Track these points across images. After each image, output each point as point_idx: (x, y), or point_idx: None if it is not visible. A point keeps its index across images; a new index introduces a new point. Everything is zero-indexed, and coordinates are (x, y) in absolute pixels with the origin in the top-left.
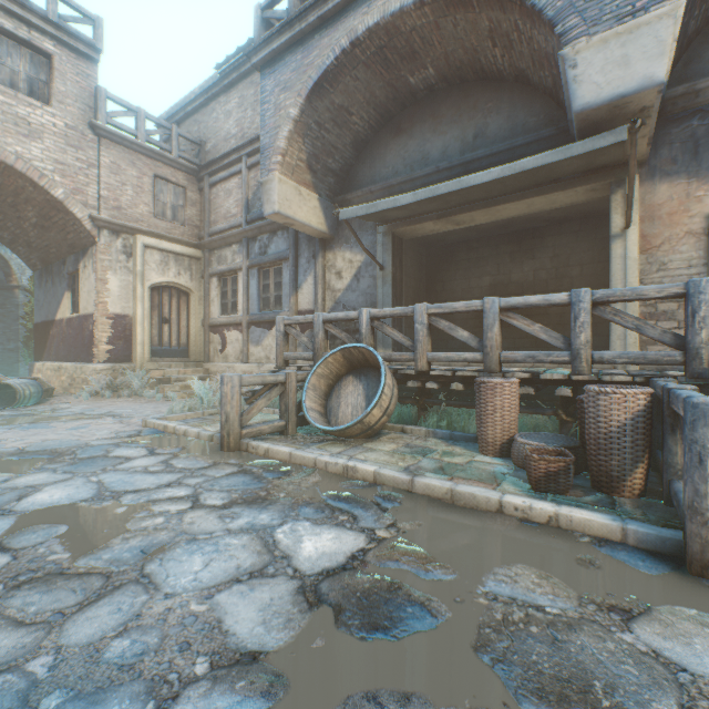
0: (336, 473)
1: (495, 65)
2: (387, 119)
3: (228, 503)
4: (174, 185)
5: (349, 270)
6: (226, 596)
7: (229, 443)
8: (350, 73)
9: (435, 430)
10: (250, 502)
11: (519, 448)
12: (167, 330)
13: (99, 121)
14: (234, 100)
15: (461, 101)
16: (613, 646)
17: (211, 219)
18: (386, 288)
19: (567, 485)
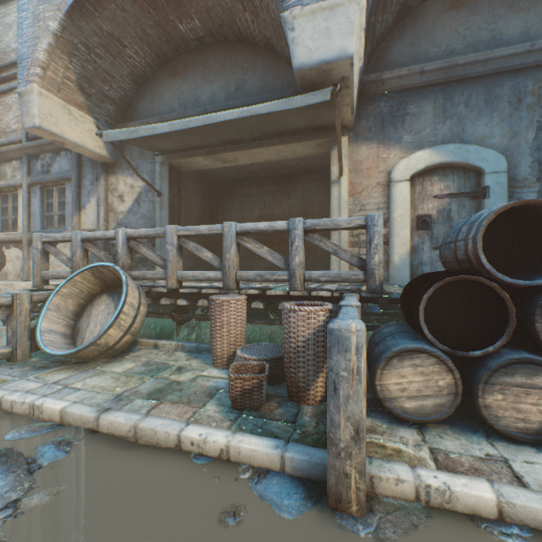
0: (22, 414)
1: (249, 30)
2: (164, 60)
3: None
4: None
5: (131, 195)
6: None
7: None
8: (116, 1)
9: (184, 343)
10: None
11: (237, 361)
12: None
13: None
14: (14, 13)
15: (226, 57)
16: None
17: None
18: (163, 213)
19: (261, 401)
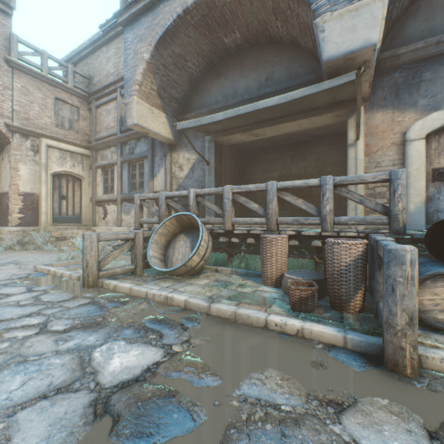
0: (160, 302)
1: (278, 33)
2: (211, 66)
3: (69, 328)
4: (70, 105)
5: (187, 165)
6: (27, 413)
7: (89, 282)
8: (184, 32)
9: (237, 269)
10: (87, 326)
11: (286, 281)
12: (65, 204)
13: (12, 57)
14: (112, 50)
15: (258, 56)
16: (325, 438)
17: (97, 130)
18: (210, 177)
19: (313, 306)
